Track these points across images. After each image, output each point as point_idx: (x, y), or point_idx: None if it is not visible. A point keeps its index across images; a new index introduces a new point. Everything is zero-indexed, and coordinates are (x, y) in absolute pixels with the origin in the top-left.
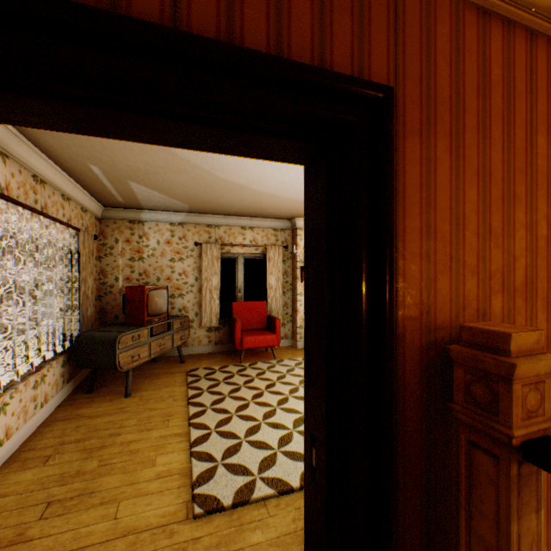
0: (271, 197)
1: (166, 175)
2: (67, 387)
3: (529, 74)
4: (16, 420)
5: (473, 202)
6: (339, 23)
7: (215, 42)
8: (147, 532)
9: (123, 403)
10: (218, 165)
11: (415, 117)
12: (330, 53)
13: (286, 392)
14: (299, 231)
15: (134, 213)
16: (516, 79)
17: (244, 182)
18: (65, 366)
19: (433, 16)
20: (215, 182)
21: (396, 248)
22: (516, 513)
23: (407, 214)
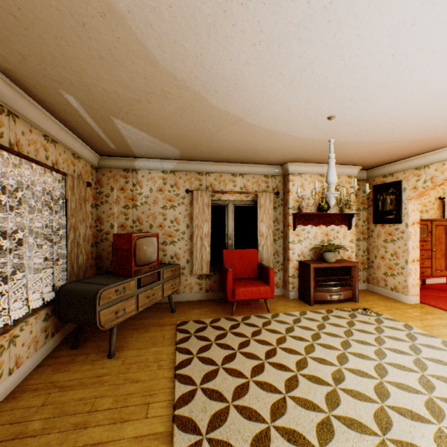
0: (268, 134)
1: (150, 104)
2: (51, 342)
3: None
4: None
5: None
6: None
7: None
8: None
9: (103, 367)
10: (210, 81)
11: None
12: None
13: (291, 365)
14: (291, 176)
15: (128, 161)
16: None
17: (240, 110)
18: (48, 319)
19: None
20: (206, 114)
21: None
22: None
23: None
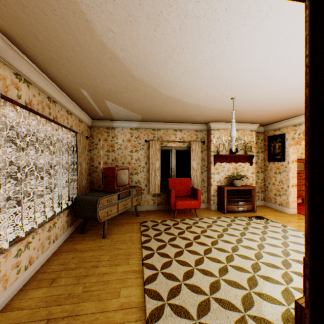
0: (196, 107)
1: (127, 93)
2: (70, 229)
3: None
4: (36, 252)
5: None
6: None
7: None
8: None
9: (101, 242)
10: (161, 83)
11: None
12: None
13: (208, 243)
14: (212, 131)
15: (109, 122)
16: None
17: (179, 95)
18: (68, 216)
19: None
20: (159, 97)
21: None
22: None
23: None
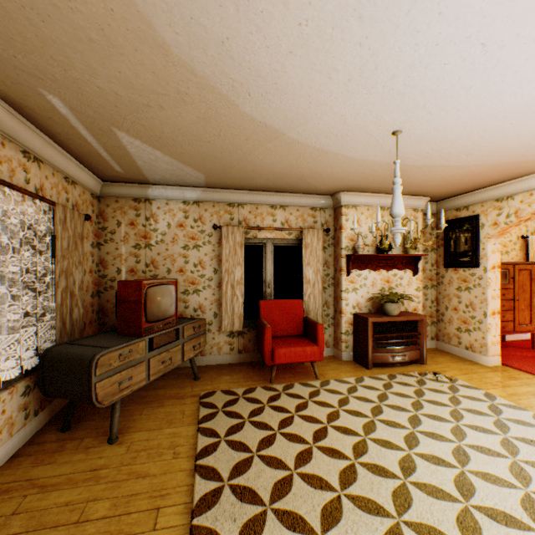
0: (316, 154)
1: (163, 111)
2: (34, 422)
3: None
4: None
5: None
6: None
7: None
8: None
9: (101, 457)
10: (241, 79)
11: None
12: None
13: (347, 450)
14: (344, 209)
15: (139, 188)
16: None
17: (281, 121)
18: (28, 393)
19: None
20: (237, 126)
21: None
22: None
23: None
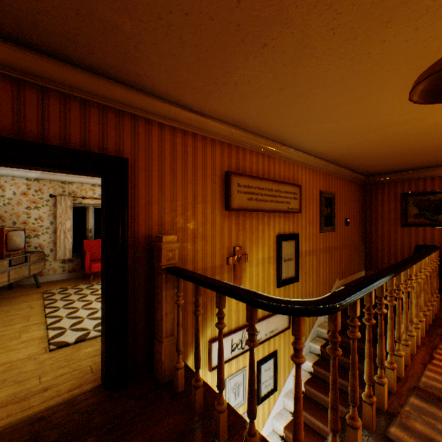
0: None
1: None
2: None
3: (194, 148)
4: None
5: (169, 194)
6: (111, 133)
7: (59, 147)
8: (19, 361)
9: None
10: None
11: (143, 164)
12: (107, 143)
13: None
14: None
15: None
16: (189, 150)
17: None
18: None
19: (151, 129)
20: None
21: (135, 210)
22: (165, 289)
23: (140, 198)
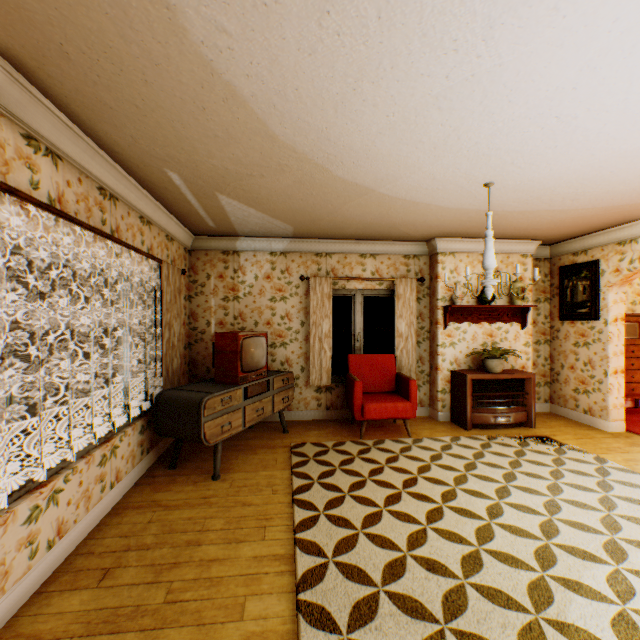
0: (407, 205)
1: (263, 178)
2: (147, 459)
3: None
4: (74, 510)
5: None
6: None
7: None
8: None
9: (209, 489)
10: (335, 153)
11: None
12: None
13: (436, 496)
14: (440, 256)
15: (228, 241)
16: None
17: (371, 180)
18: (143, 432)
19: None
20: (329, 186)
21: None
22: None
23: None
